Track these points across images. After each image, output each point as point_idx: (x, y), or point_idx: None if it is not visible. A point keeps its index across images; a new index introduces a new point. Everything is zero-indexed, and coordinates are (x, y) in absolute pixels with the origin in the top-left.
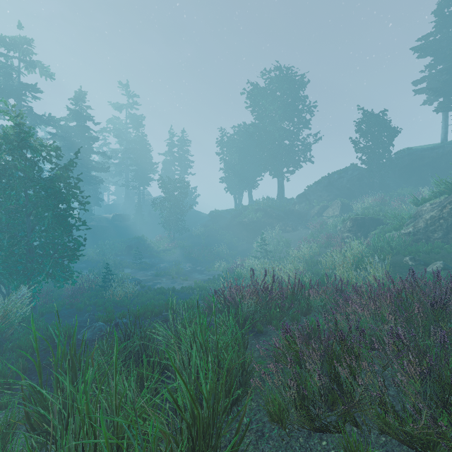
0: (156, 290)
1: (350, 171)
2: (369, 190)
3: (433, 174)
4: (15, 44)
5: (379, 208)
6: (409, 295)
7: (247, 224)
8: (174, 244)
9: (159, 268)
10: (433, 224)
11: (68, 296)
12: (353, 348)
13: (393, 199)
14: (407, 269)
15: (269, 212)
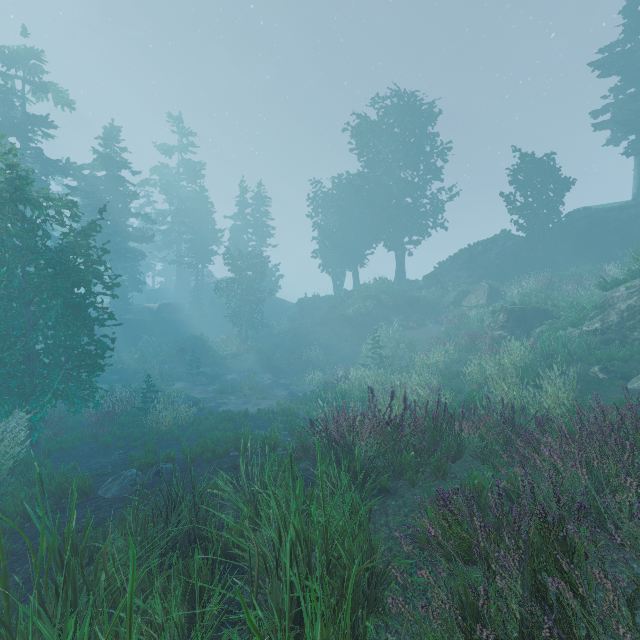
0: (220, 415)
1: (501, 242)
2: (529, 268)
3: (622, 244)
4: (18, 59)
5: (545, 294)
6: (638, 435)
7: (352, 318)
8: (247, 347)
9: (225, 380)
10: (631, 318)
11: (90, 424)
12: (566, 537)
13: (565, 281)
14: (597, 385)
15: (384, 300)
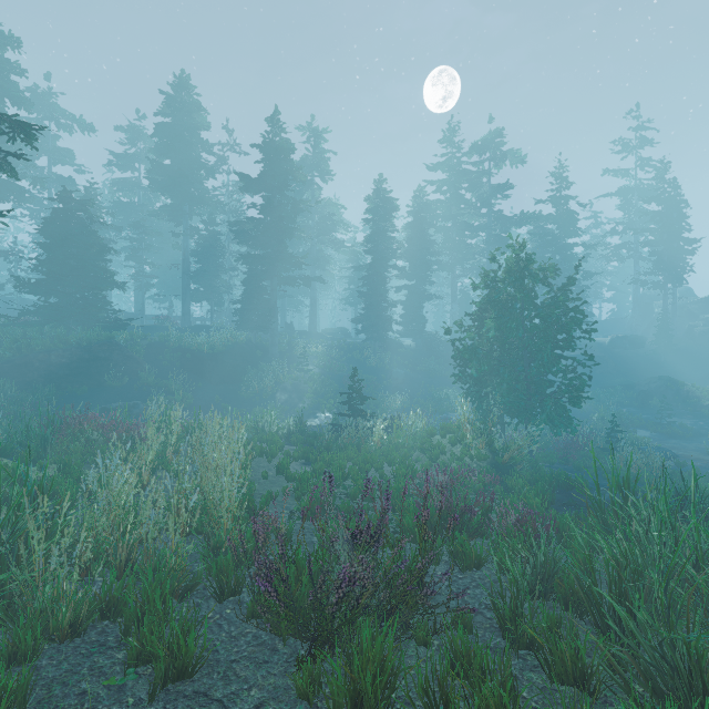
0: None
1: None
2: None
3: None
4: (486, 145)
5: None
6: None
7: None
8: None
9: None
10: None
11: (558, 449)
12: None
13: None
14: None
15: None
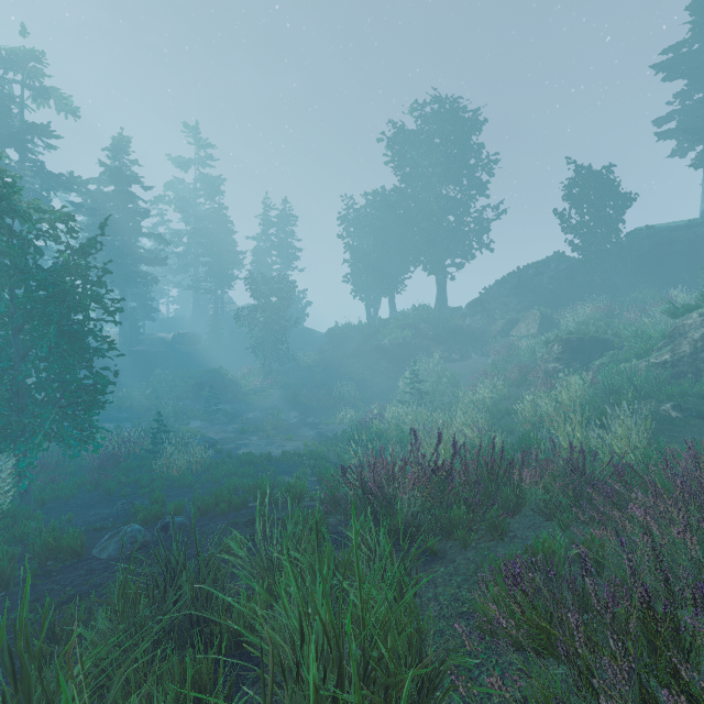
0: (240, 458)
1: (554, 264)
2: (585, 294)
3: (689, 267)
4: (16, 61)
5: (604, 323)
6: None
7: (388, 349)
8: (271, 381)
9: (246, 419)
10: None
11: (92, 468)
12: (679, 630)
13: (626, 308)
14: (670, 425)
15: (423, 329)
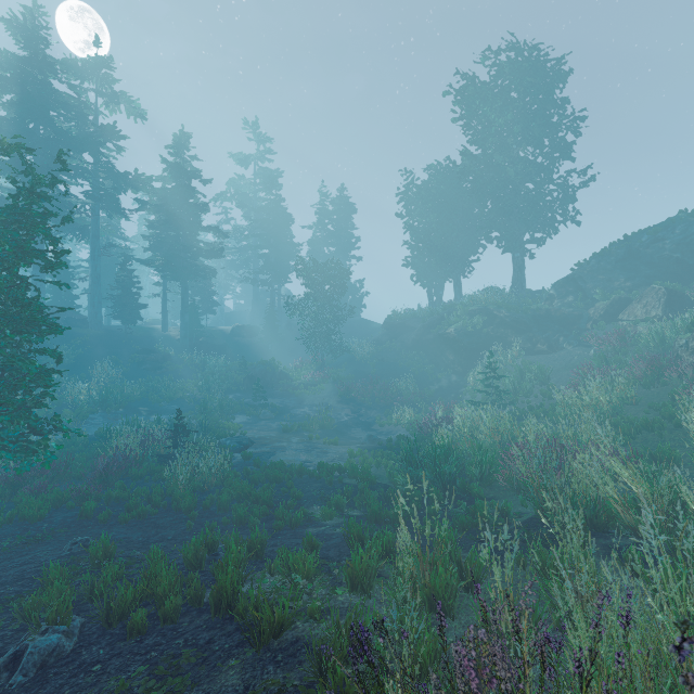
0: (267, 469)
1: (681, 226)
2: None
3: None
4: (90, 69)
5: None
6: None
7: (454, 339)
8: (323, 374)
9: (294, 415)
10: None
11: (94, 474)
12: None
13: None
14: None
15: (498, 315)
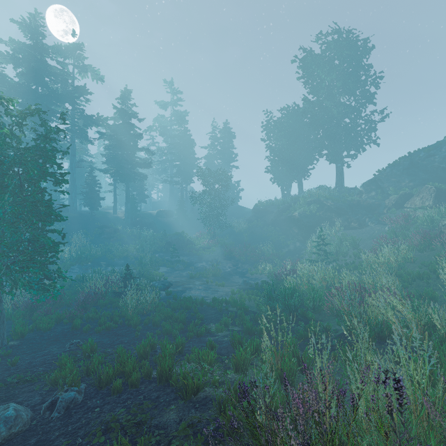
0: (181, 301)
1: (445, 147)
2: None
3: None
4: (69, 51)
5: None
6: None
7: (298, 219)
8: (214, 241)
9: (196, 267)
10: None
11: (77, 303)
12: None
13: None
14: None
15: (326, 204)
